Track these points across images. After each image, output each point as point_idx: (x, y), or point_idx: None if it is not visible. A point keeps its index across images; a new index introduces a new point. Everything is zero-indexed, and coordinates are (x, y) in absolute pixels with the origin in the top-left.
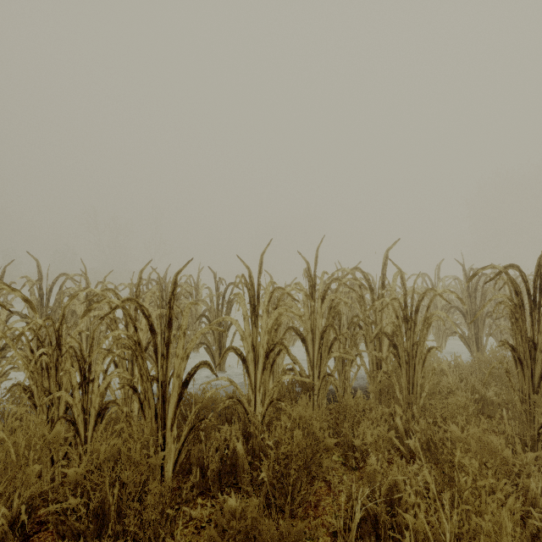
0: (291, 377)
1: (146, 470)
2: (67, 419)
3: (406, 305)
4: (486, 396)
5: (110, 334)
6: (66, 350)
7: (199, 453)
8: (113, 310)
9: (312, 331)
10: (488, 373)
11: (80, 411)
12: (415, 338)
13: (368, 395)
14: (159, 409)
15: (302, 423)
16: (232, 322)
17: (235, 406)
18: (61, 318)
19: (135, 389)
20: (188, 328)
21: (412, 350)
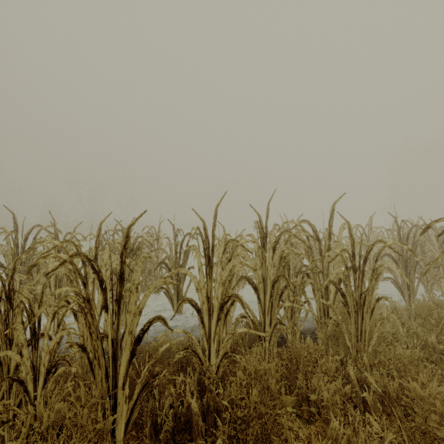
0: (246, 330)
1: (93, 437)
2: (13, 379)
3: (353, 256)
4: (428, 341)
5: (57, 290)
6: (17, 304)
7: (152, 410)
8: (61, 265)
9: (264, 280)
10: (441, 325)
11: (28, 368)
12: (363, 287)
13: (318, 342)
14: (110, 368)
15: (257, 377)
16: (187, 274)
17: (190, 357)
18: (12, 272)
19: (83, 348)
20: (150, 272)
21: (360, 299)
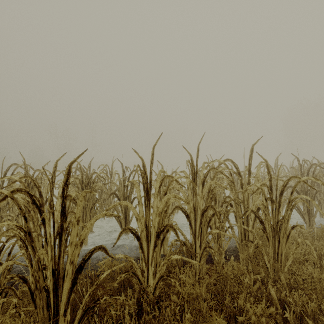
0: (180, 257)
1: None
2: None
3: (271, 189)
4: None
5: None
6: None
7: None
8: (2, 200)
9: (195, 209)
10: None
11: None
12: (279, 216)
13: (240, 262)
14: (51, 297)
15: (190, 300)
16: (128, 205)
17: (131, 279)
18: None
19: (24, 279)
20: (105, 200)
21: (277, 226)
